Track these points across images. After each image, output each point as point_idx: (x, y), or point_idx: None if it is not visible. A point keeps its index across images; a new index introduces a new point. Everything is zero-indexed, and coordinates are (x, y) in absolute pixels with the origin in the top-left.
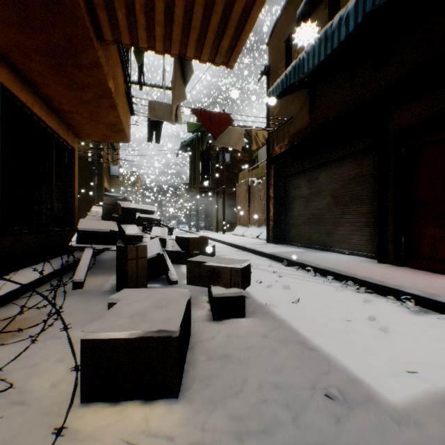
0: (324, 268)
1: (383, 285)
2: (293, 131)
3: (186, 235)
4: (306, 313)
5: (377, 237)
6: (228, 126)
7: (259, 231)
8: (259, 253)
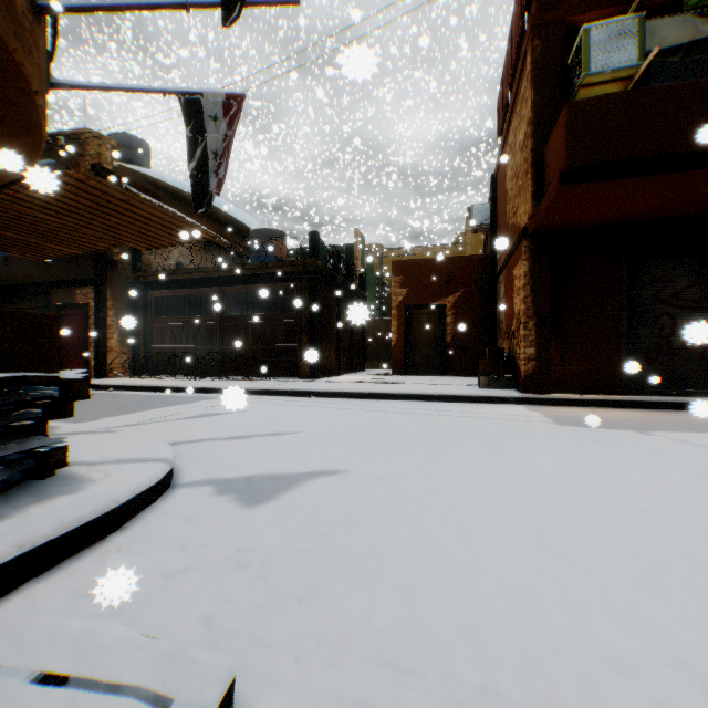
0: None
1: None
2: None
3: None
4: None
5: None
6: None
7: None
8: None
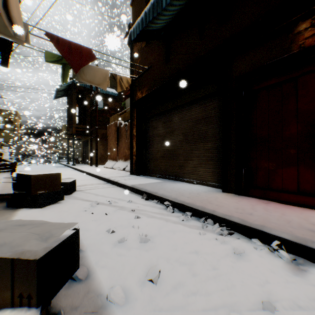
0: (182, 203)
1: (245, 225)
2: (152, 79)
3: (29, 172)
4: (172, 313)
5: (222, 170)
6: (90, 61)
7: (125, 165)
8: (121, 185)
